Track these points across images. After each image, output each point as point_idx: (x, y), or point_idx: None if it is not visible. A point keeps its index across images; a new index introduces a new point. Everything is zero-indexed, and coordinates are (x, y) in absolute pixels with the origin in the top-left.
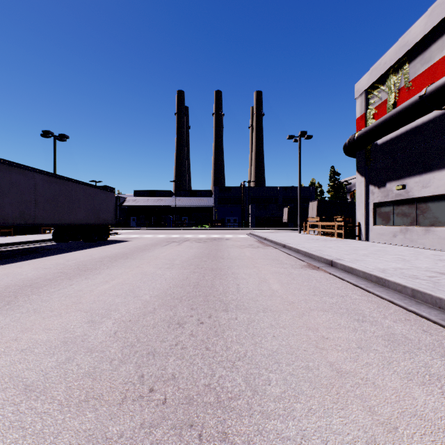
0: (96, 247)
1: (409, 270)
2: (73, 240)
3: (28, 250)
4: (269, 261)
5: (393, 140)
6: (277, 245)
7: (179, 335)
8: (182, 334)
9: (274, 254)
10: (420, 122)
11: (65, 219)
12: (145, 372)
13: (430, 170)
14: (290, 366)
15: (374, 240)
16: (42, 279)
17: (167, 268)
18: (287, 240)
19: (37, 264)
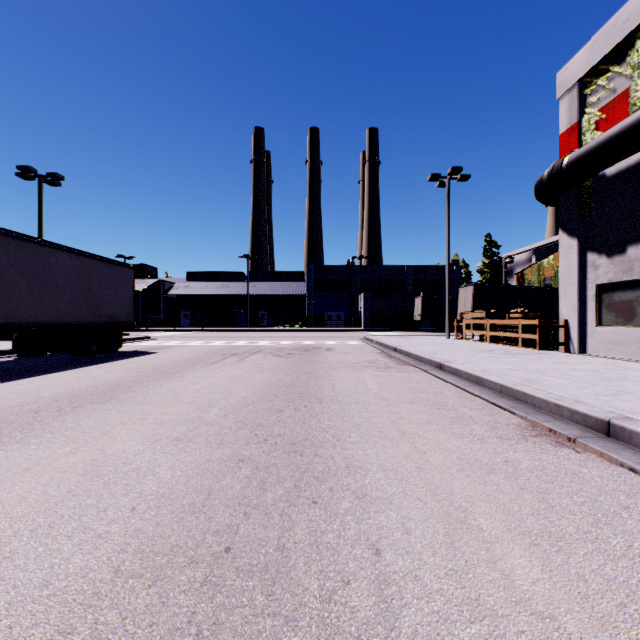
0: (81, 367)
1: None
2: (56, 351)
3: None
4: (427, 409)
5: None
6: (421, 362)
7: None
8: None
9: (428, 388)
10: None
11: (20, 314)
12: None
13: None
14: None
15: (598, 352)
16: None
17: (176, 441)
18: (439, 354)
19: None
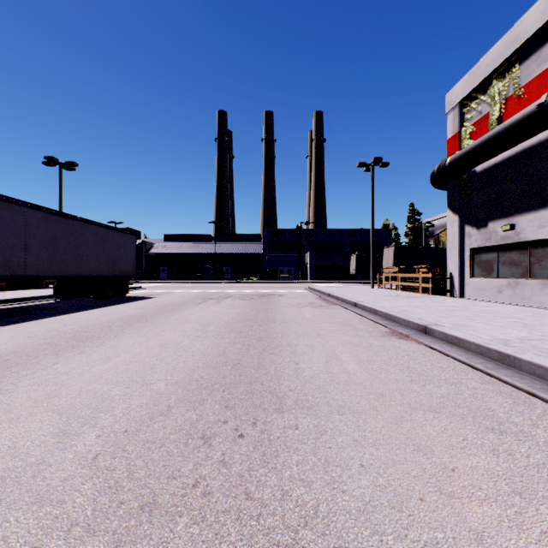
0: (109, 306)
1: (542, 342)
2: (81, 296)
3: (18, 310)
4: (337, 325)
5: (497, 165)
6: (345, 303)
7: (202, 463)
8: (207, 461)
9: (343, 316)
10: (535, 141)
11: (67, 269)
12: None
13: None
14: (403, 543)
15: (471, 296)
16: (16, 355)
17: (198, 337)
18: (358, 297)
19: (21, 331)
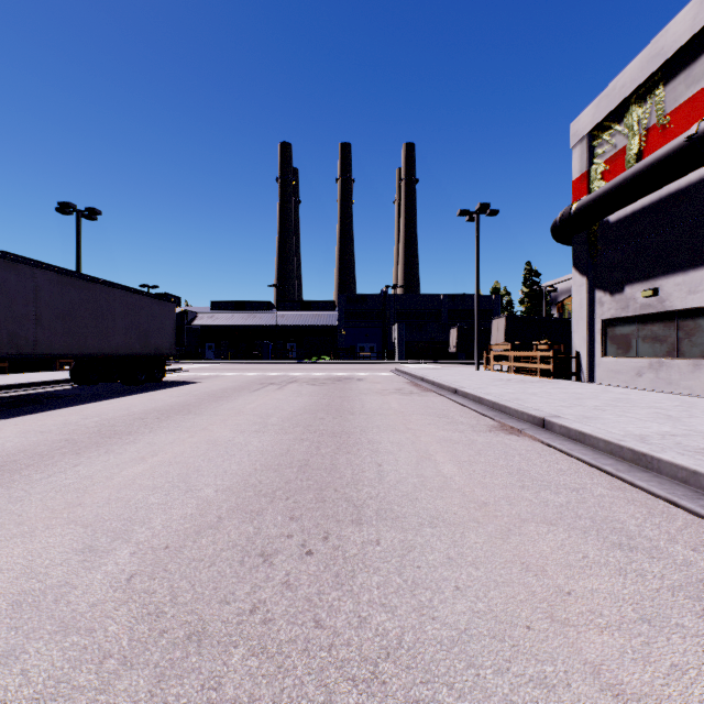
0: (142, 393)
1: (688, 438)
2: (106, 381)
3: (26, 399)
4: (432, 418)
5: (636, 214)
6: (442, 389)
7: (261, 585)
8: (267, 583)
9: (439, 406)
10: (684, 183)
11: (88, 346)
12: (172, 696)
13: (702, 263)
14: (504, 677)
15: (603, 381)
16: (26, 454)
17: (255, 432)
18: (459, 382)
19: (31, 424)
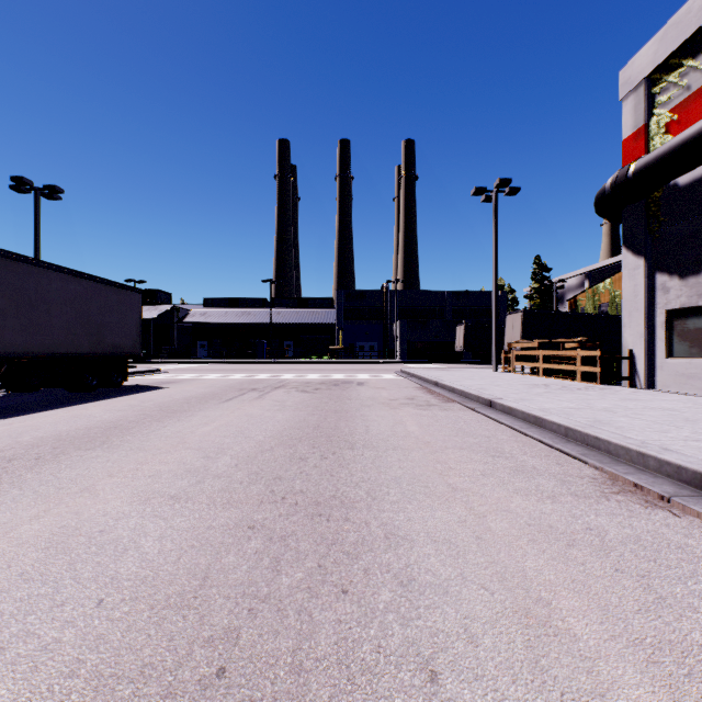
0: (77, 404)
1: None
2: (51, 386)
3: None
4: (480, 457)
5: None
6: (468, 399)
7: None
8: None
9: (478, 430)
10: None
11: (6, 343)
12: None
13: None
14: None
15: (669, 387)
16: None
17: (172, 500)
18: (488, 389)
19: None
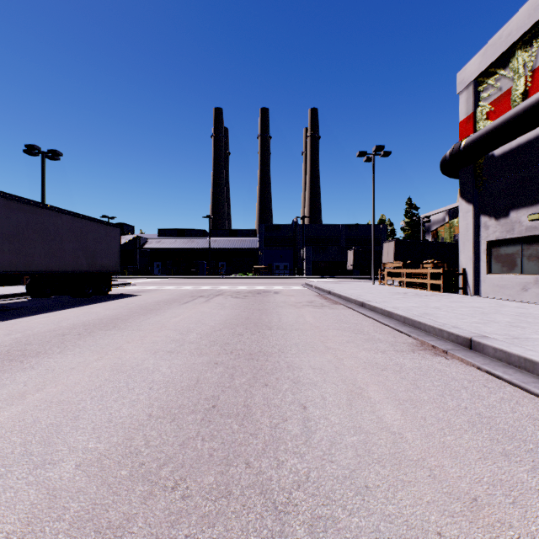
0: (83, 305)
1: None
2: (59, 294)
3: None
4: (348, 334)
5: (522, 147)
6: (349, 302)
7: None
8: None
9: (351, 320)
10: None
11: (36, 264)
12: None
13: None
14: None
15: (488, 294)
16: None
17: (169, 353)
18: (363, 295)
19: None
